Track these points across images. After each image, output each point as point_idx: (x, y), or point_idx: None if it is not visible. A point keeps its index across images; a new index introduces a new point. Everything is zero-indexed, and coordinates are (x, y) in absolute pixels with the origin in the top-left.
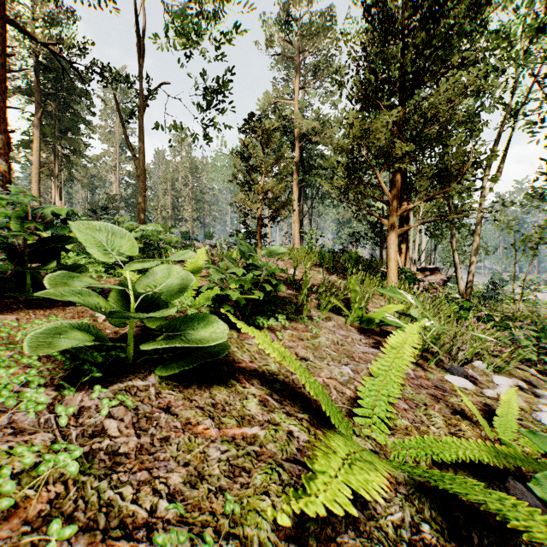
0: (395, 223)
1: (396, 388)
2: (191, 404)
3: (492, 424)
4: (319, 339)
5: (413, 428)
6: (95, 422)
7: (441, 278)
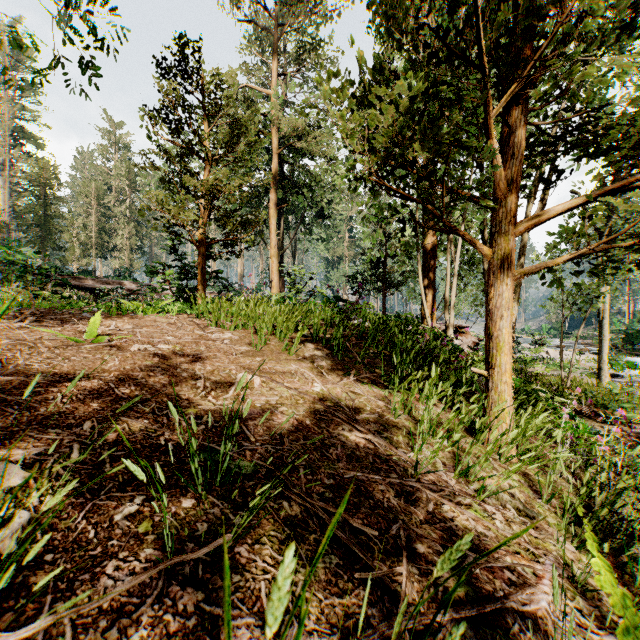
0: (512, 253)
1: None
2: None
3: None
4: None
5: None
6: None
7: (473, 340)
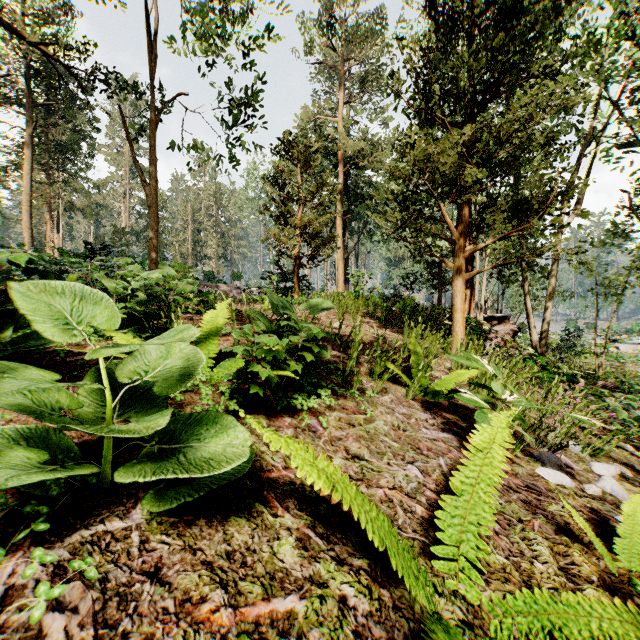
0: (462, 266)
1: (489, 512)
2: (195, 558)
3: (608, 545)
4: (375, 424)
5: (512, 568)
6: (28, 619)
7: (511, 328)
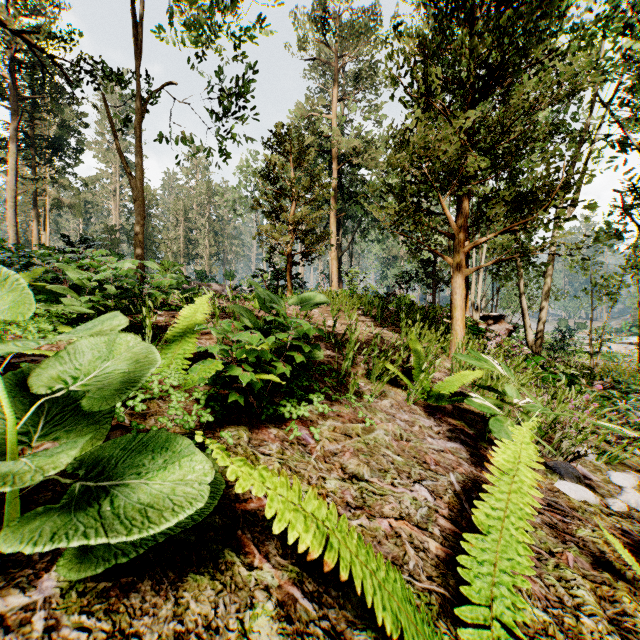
0: (461, 261)
1: (526, 556)
2: None
3: None
4: (374, 434)
5: (556, 627)
6: None
7: (506, 327)
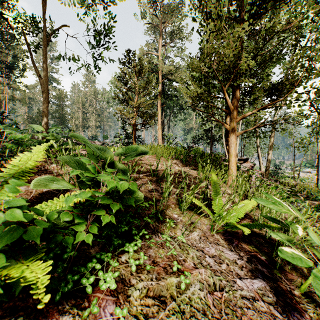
0: (235, 127)
1: None
2: None
3: None
4: (189, 292)
5: None
6: None
7: (250, 165)
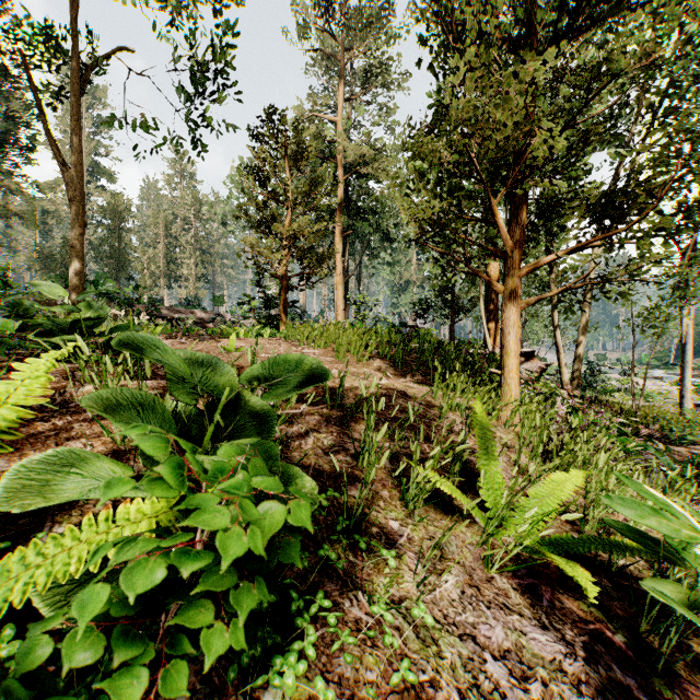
0: (516, 289)
1: None
2: None
3: None
4: None
5: None
6: None
7: (539, 365)
